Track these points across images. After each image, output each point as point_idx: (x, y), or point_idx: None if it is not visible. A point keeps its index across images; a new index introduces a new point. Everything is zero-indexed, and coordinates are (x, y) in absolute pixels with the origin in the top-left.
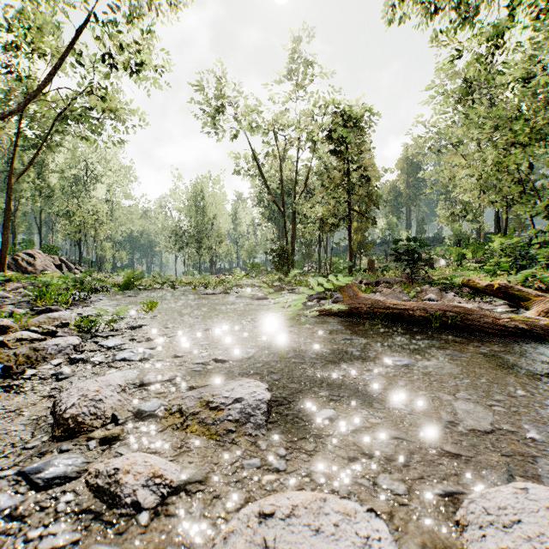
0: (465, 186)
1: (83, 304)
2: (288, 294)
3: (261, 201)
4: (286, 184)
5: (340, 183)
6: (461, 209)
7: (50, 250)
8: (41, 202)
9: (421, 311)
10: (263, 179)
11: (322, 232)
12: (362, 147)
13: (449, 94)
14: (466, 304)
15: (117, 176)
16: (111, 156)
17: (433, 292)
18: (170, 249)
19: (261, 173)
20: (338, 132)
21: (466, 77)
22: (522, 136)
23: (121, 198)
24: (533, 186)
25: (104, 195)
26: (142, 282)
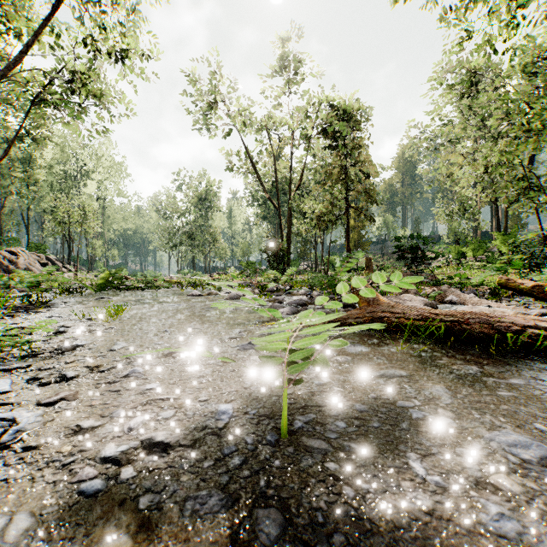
0: (469, 181)
1: (38, 308)
2: (285, 295)
3: (256, 198)
4: (282, 181)
5: (337, 178)
6: (459, 207)
7: (37, 248)
8: (29, 199)
9: (481, 325)
10: (258, 174)
11: (320, 229)
12: (360, 141)
13: (450, 87)
14: (497, 308)
15: (109, 173)
16: (102, 152)
17: (454, 294)
18: (163, 247)
19: (255, 168)
20: (336, 124)
21: (468, 69)
22: (538, 124)
23: (112, 195)
24: (538, 181)
25: (94, 191)
26: (122, 282)
